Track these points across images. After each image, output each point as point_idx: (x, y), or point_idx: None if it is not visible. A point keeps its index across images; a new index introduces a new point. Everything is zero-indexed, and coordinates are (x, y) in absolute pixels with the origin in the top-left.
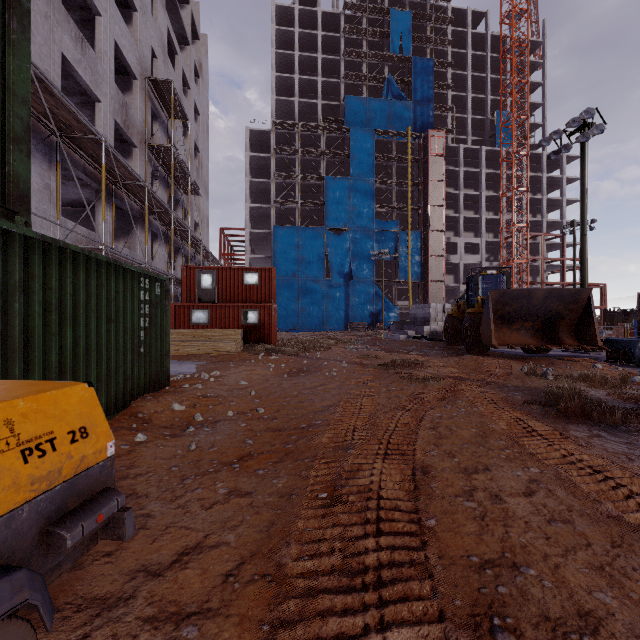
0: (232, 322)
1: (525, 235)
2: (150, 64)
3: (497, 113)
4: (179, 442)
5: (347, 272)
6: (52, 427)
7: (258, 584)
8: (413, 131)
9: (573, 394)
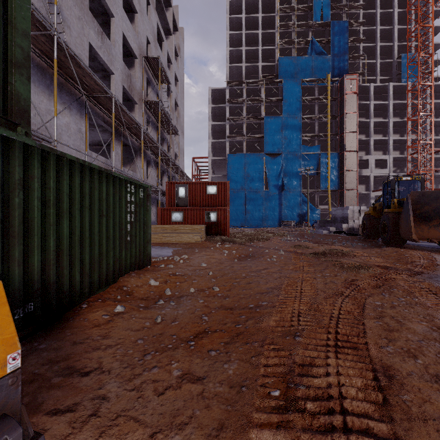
0: (198, 220)
1: (430, 150)
2: (146, 48)
3: (403, 55)
4: (149, 314)
5: (280, 185)
6: None
7: None
8: (331, 77)
9: None
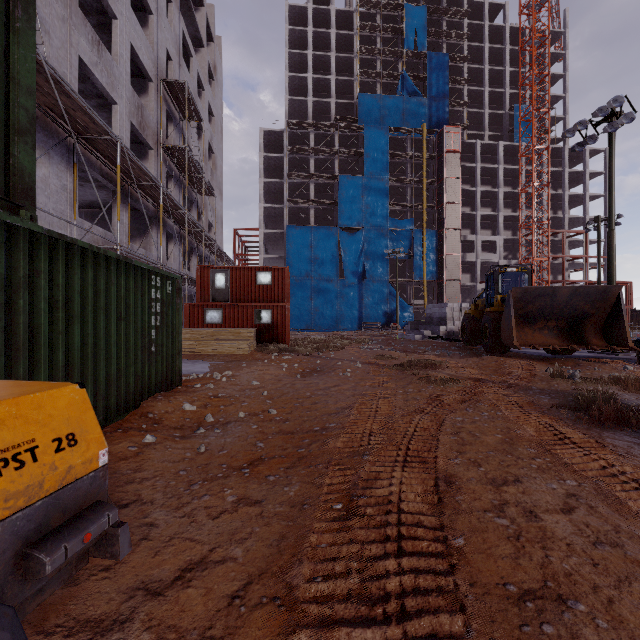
0: (245, 322)
1: (545, 232)
2: (165, 66)
3: (516, 107)
4: (188, 444)
5: (361, 271)
6: (34, 434)
7: (266, 609)
8: (428, 128)
9: (606, 398)
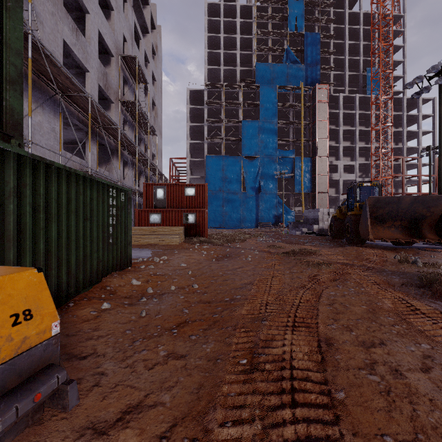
0: (177, 222)
1: (390, 158)
2: (122, 46)
3: (368, 69)
4: (134, 310)
5: (257, 187)
6: None
7: None
8: (305, 85)
9: None
